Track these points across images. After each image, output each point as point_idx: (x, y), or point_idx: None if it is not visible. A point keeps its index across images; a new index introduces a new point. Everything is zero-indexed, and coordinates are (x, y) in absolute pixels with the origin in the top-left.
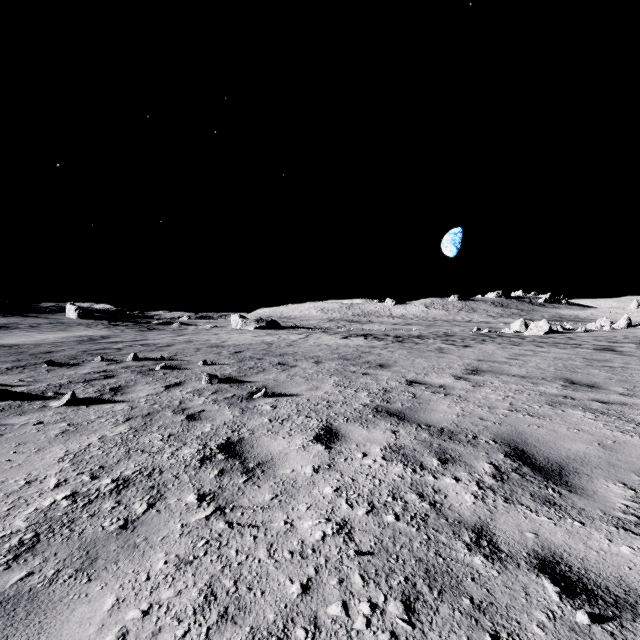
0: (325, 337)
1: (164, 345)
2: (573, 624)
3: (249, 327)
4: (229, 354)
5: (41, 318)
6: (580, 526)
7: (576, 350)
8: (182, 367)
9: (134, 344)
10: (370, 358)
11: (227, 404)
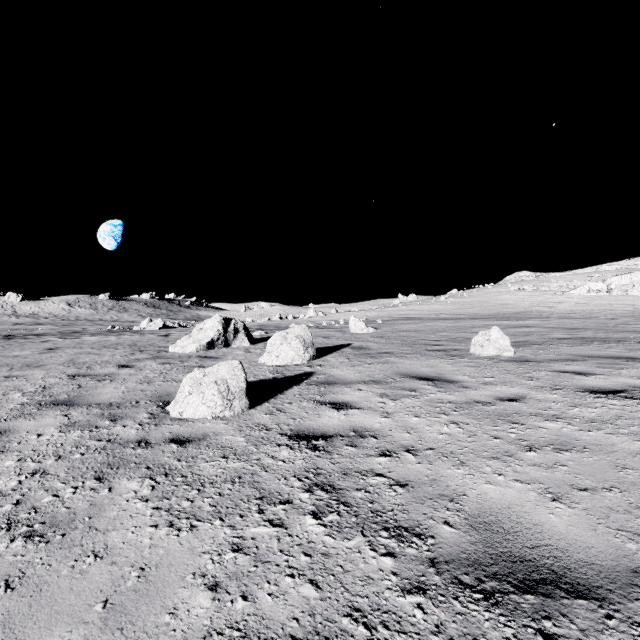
0: None
1: None
2: (3, 379)
3: None
4: None
5: None
6: (28, 371)
7: (148, 336)
8: None
9: None
10: None
11: None
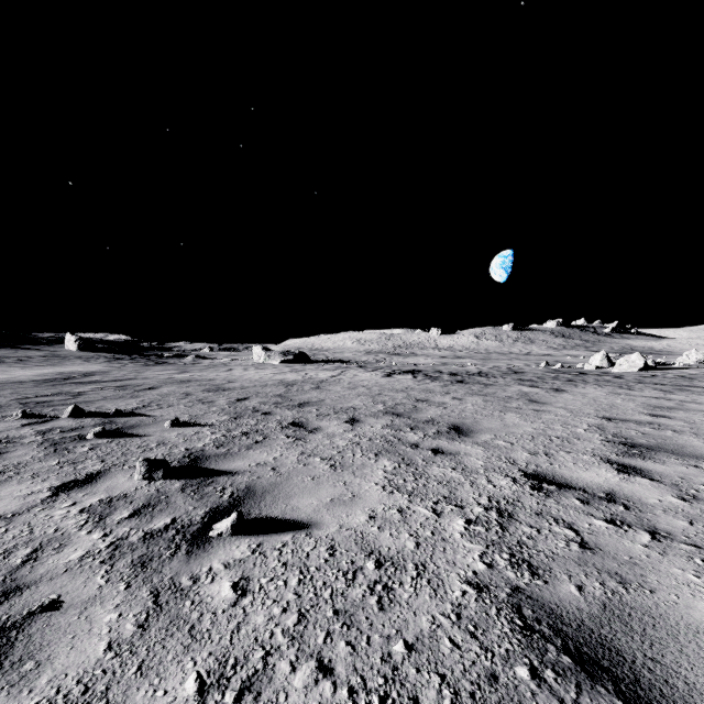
0: (363, 375)
1: (147, 387)
2: None
3: (273, 361)
4: (225, 404)
5: (35, 350)
6: None
7: None
8: (135, 431)
9: (108, 386)
10: (433, 412)
11: (132, 567)
